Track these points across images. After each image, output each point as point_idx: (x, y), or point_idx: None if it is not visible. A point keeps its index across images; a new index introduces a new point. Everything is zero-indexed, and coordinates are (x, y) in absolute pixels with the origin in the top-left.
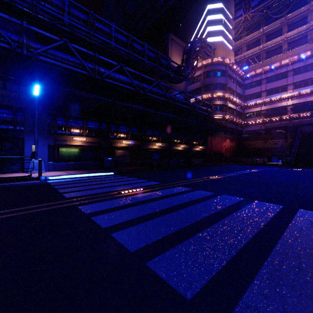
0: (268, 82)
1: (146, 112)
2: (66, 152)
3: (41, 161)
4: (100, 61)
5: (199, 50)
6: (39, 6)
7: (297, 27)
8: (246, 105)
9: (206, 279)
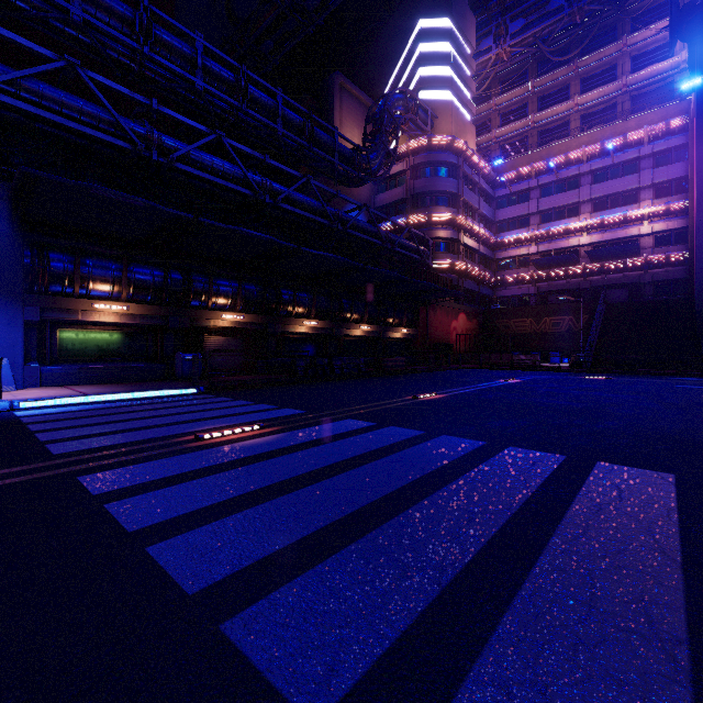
0: (543, 196)
1: (278, 248)
2: (76, 339)
3: None
4: (170, 124)
5: (402, 117)
6: None
7: (598, 86)
8: (500, 242)
9: (370, 658)
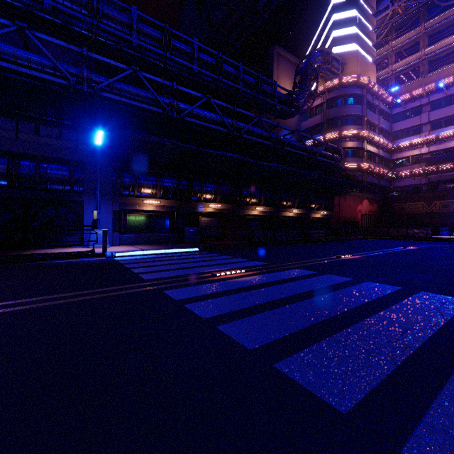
0: (433, 109)
1: (243, 163)
2: (135, 220)
3: (106, 231)
4: (176, 94)
5: (320, 67)
6: (101, 26)
7: None
8: (396, 147)
9: (364, 391)
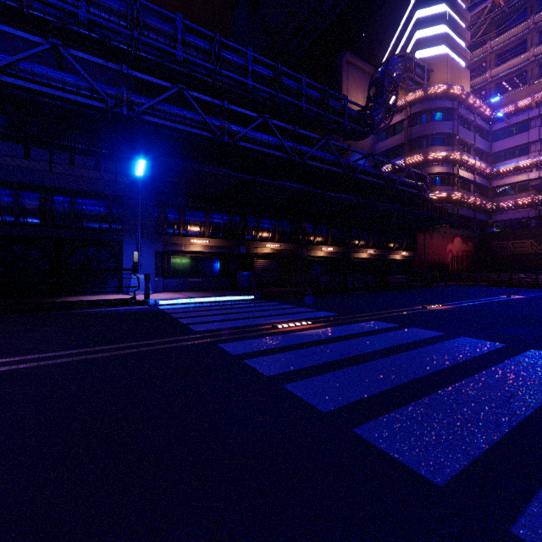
0: None
1: (307, 194)
2: (180, 263)
3: (148, 276)
4: (227, 114)
5: (400, 76)
6: (142, 39)
7: None
8: (496, 171)
9: (463, 462)
